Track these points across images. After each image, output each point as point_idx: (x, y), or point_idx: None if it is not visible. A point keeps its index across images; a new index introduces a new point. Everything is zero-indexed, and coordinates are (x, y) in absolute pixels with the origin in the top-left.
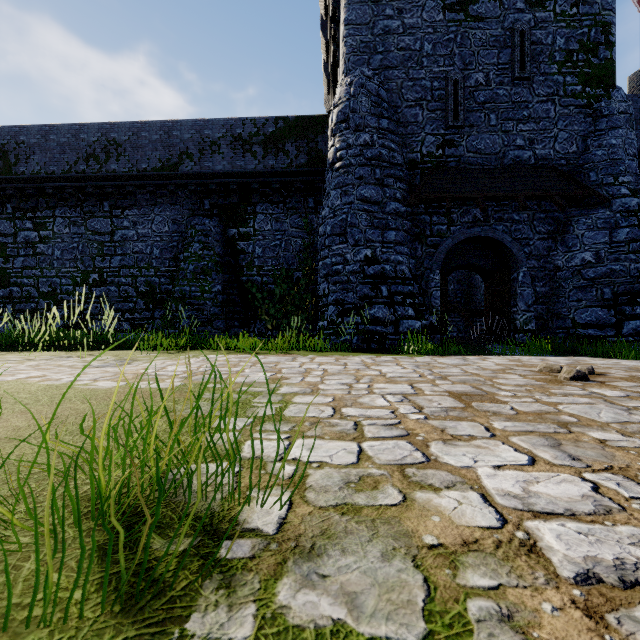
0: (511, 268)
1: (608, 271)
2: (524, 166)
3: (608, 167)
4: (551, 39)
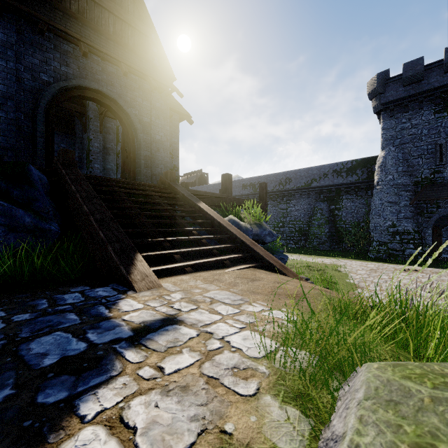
0: None
1: None
2: None
3: None
4: None
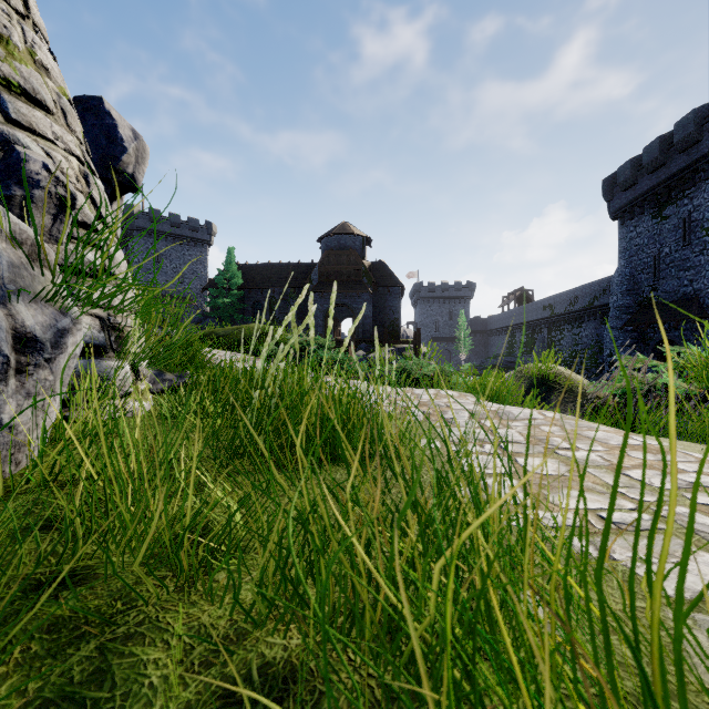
0: None
1: None
2: (688, 296)
3: None
4: (701, 216)
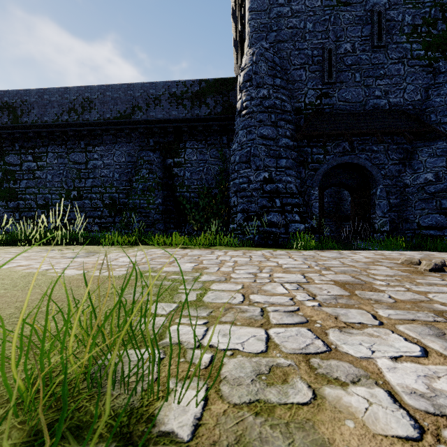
0: (371, 185)
1: (445, 187)
2: (381, 111)
3: (445, 110)
4: (401, 17)
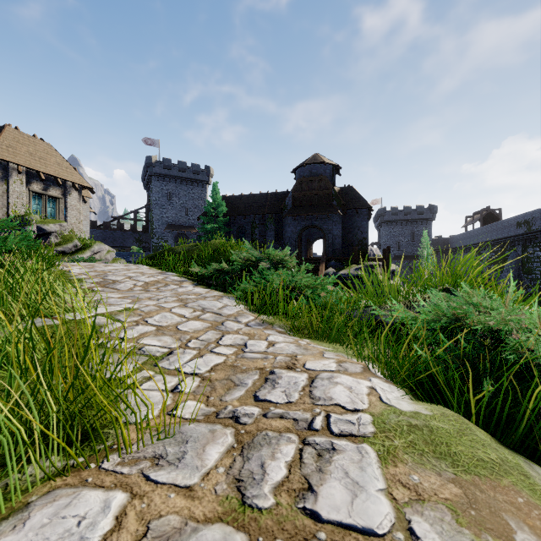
0: None
1: None
2: None
3: None
4: None
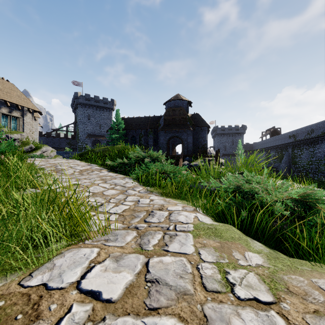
0: None
1: None
2: None
3: None
4: None
